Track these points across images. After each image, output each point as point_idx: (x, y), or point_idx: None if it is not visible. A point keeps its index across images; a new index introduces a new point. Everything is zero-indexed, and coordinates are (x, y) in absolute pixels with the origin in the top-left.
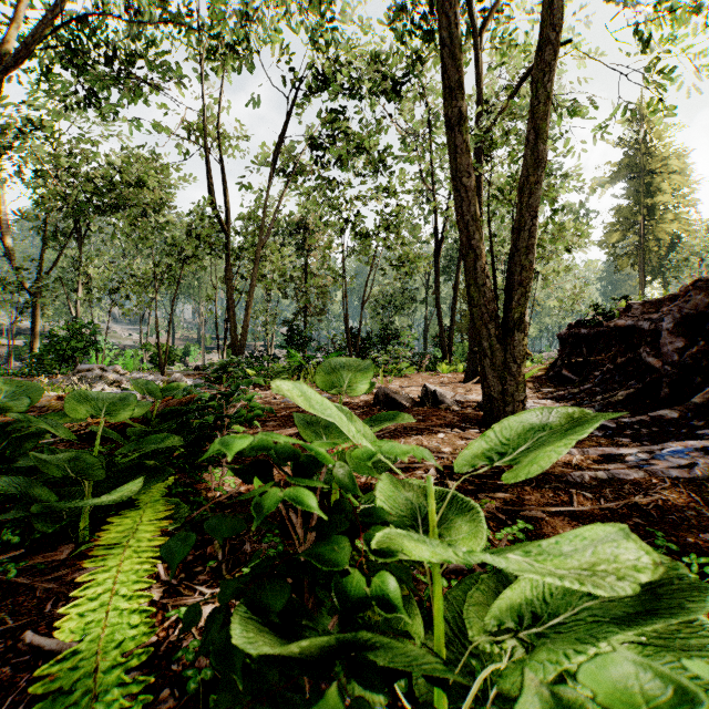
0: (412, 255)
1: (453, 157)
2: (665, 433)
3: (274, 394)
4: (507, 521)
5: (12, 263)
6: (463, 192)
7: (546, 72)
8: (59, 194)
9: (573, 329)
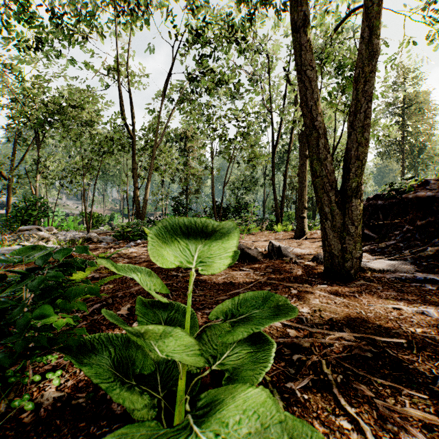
0: (257, 153)
1: (298, 54)
2: None
3: None
4: None
5: None
6: (307, 82)
7: None
8: (23, 113)
9: (371, 201)
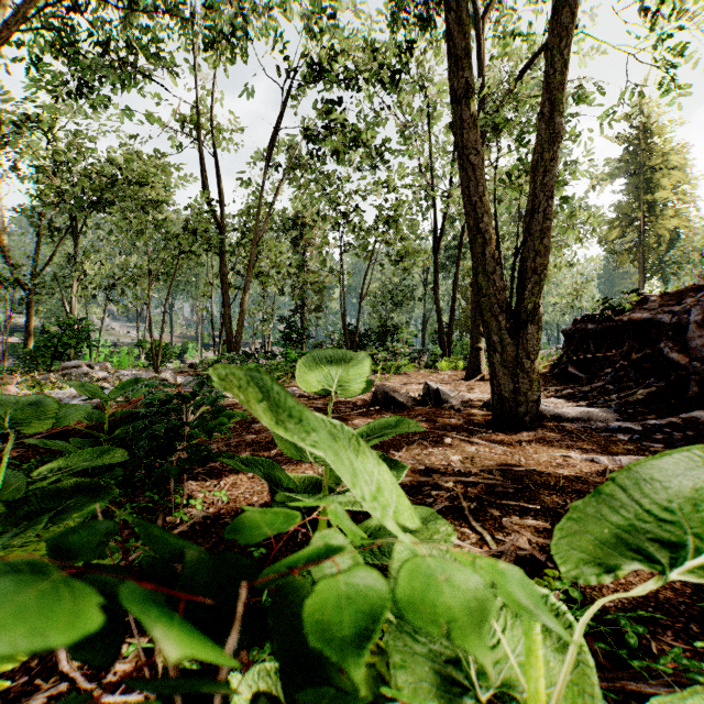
0: (411, 250)
1: (459, 133)
2: (702, 438)
3: None
4: (547, 562)
5: (6, 259)
6: (470, 170)
7: (563, 37)
8: (52, 189)
9: (579, 324)
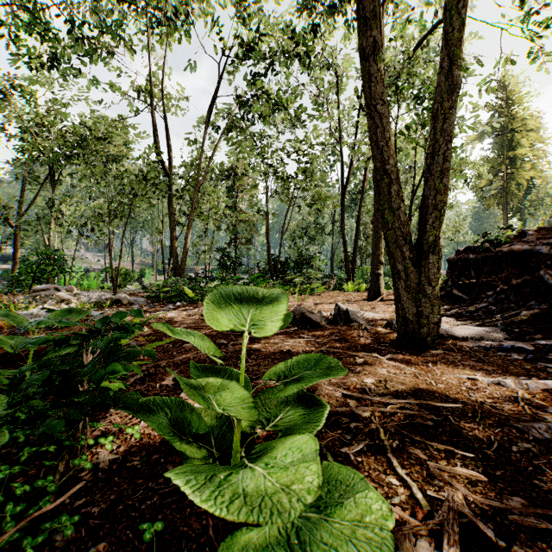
0: (322, 194)
1: (367, 86)
2: None
3: (201, 312)
4: (496, 537)
5: None
6: (377, 118)
7: None
8: (34, 145)
9: (462, 254)
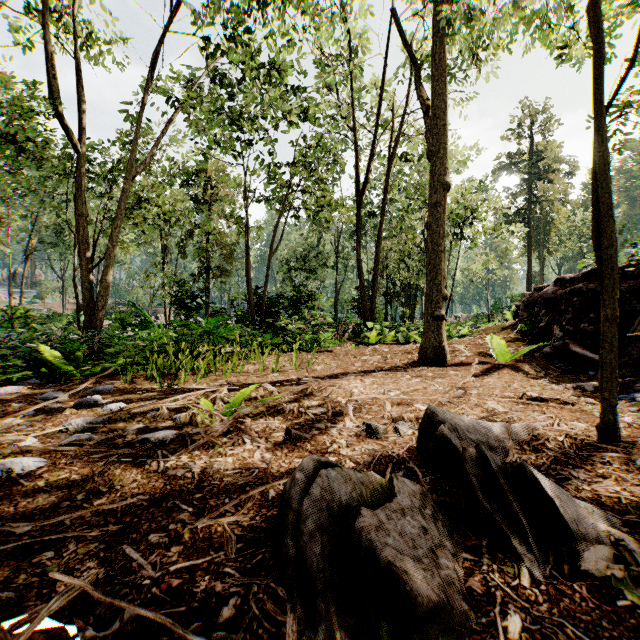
0: (331, 198)
1: None
2: None
3: None
4: None
5: None
6: None
7: None
8: None
9: (581, 283)
